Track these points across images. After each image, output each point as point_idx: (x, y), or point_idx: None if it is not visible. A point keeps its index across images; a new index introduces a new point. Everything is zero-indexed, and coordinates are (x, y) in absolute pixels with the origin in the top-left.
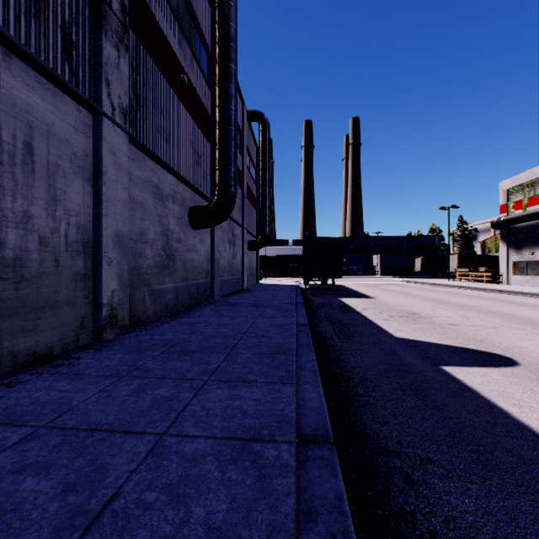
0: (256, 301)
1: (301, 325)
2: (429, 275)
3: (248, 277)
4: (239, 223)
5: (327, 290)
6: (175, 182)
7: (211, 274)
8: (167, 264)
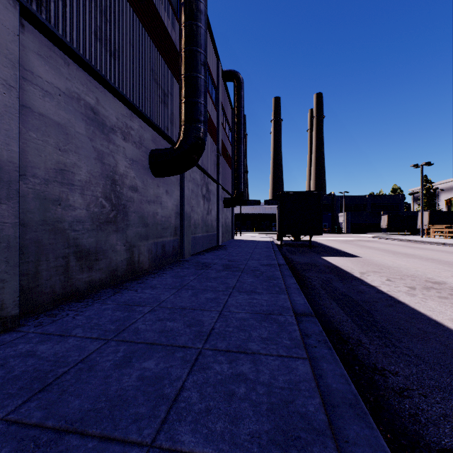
0: (231, 261)
1: (304, 315)
2: (395, 232)
3: (223, 233)
4: (214, 178)
5: (303, 247)
6: (127, 113)
7: (181, 230)
8: (113, 218)
